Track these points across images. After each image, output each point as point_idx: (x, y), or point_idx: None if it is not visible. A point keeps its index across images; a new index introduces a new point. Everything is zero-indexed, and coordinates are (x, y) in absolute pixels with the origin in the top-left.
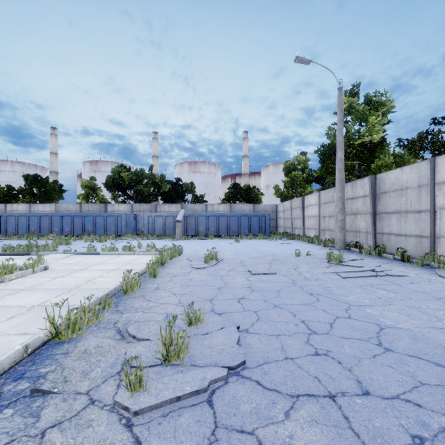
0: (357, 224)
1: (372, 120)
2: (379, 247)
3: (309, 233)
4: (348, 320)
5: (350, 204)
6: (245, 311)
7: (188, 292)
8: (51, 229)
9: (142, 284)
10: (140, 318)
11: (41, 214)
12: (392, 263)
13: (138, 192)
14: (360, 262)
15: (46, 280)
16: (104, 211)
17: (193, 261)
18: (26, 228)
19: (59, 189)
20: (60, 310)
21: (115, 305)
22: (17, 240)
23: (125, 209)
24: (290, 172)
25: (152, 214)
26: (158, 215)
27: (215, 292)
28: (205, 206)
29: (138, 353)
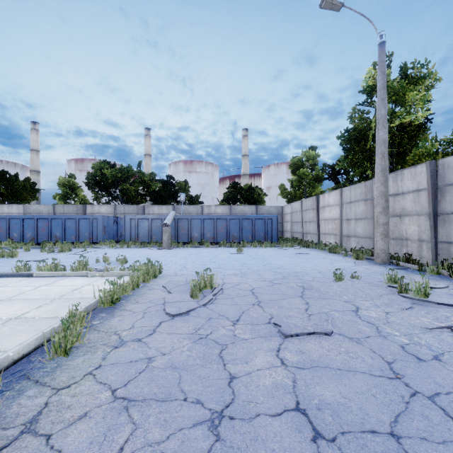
0: (403, 230)
1: (412, 96)
2: None
3: (326, 239)
4: None
5: (391, 203)
6: None
7: None
8: (8, 235)
9: (8, 396)
10: None
11: None
12: None
13: (124, 192)
14: (447, 292)
15: None
16: (82, 213)
17: (173, 291)
18: None
19: (32, 188)
20: None
21: None
22: None
23: (107, 211)
24: (298, 170)
25: (135, 216)
26: (142, 218)
27: None
28: (201, 207)
29: None
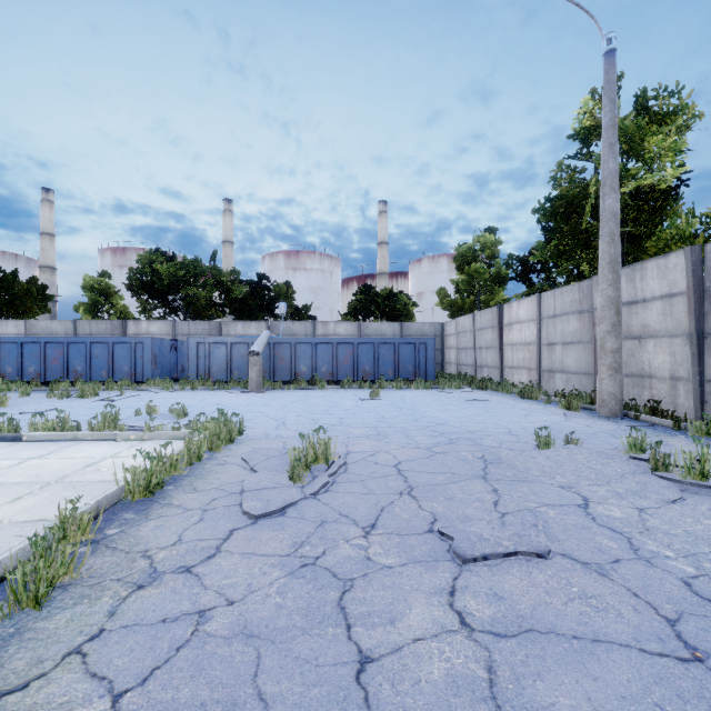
0: (645, 361)
1: (656, 143)
2: None
3: (515, 376)
4: None
5: (623, 316)
6: None
7: None
8: None
9: None
10: None
11: None
12: None
13: (190, 300)
14: None
15: None
16: (121, 335)
17: (259, 468)
18: None
19: (40, 294)
20: None
21: None
22: None
23: (161, 331)
24: (468, 265)
25: (205, 339)
26: (217, 342)
27: None
28: (312, 325)
29: None
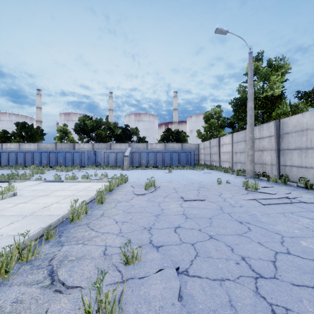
0: (264, 158)
1: (273, 79)
2: (284, 176)
3: (224, 165)
4: (290, 258)
5: (257, 143)
6: (182, 243)
7: (128, 219)
8: (33, 162)
9: (90, 211)
10: (78, 252)
11: (25, 151)
12: (298, 190)
13: (97, 135)
14: (271, 189)
15: (9, 206)
16: (73, 149)
17: (136, 187)
18: (14, 161)
19: (41, 133)
20: (4, 241)
21: (59, 235)
22: (7, 170)
23: (88, 147)
24: (209, 120)
25: (107, 151)
26: (111, 152)
27: (153, 219)
28: (146, 145)
29: (60, 313)
